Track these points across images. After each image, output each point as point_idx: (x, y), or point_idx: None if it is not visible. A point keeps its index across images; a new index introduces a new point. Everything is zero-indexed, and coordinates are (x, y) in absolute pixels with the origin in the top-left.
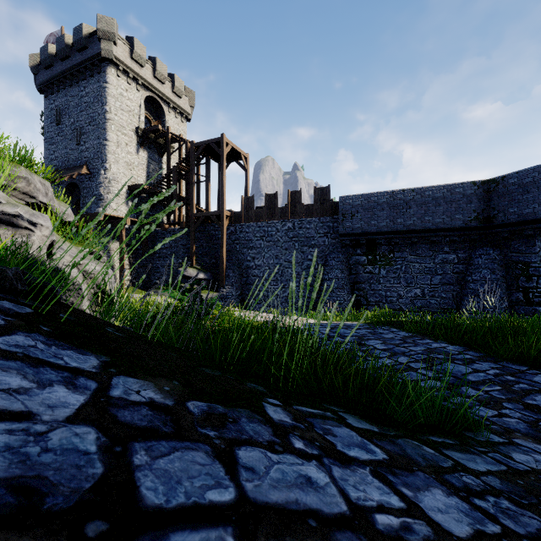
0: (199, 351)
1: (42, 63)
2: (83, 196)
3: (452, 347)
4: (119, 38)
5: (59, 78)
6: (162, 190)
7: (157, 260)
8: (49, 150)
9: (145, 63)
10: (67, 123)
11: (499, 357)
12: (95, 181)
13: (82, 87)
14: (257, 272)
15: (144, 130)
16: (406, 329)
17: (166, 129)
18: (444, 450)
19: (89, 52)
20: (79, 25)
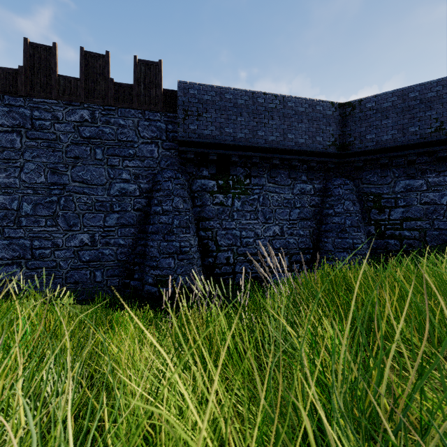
0: None
1: None
2: None
3: None
4: None
5: None
6: None
7: None
8: None
9: None
10: None
11: None
12: None
13: None
14: (3, 200)
15: None
16: None
17: None
18: None
19: None
20: None
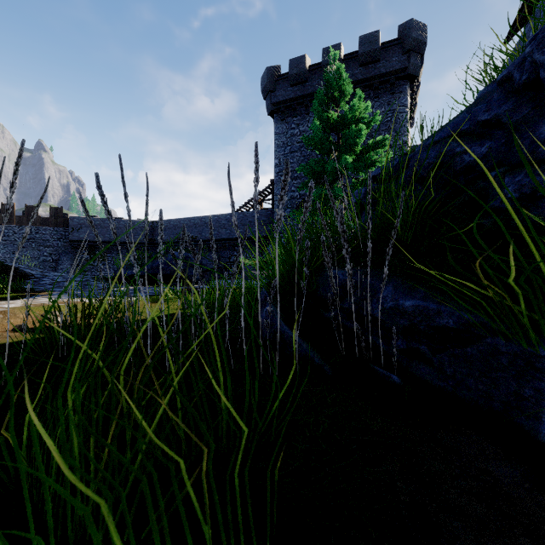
0: None
1: None
2: None
3: None
4: None
5: None
6: None
7: None
8: None
9: None
10: None
11: None
12: None
13: None
14: None
15: None
16: None
17: None
18: None
19: None
20: None
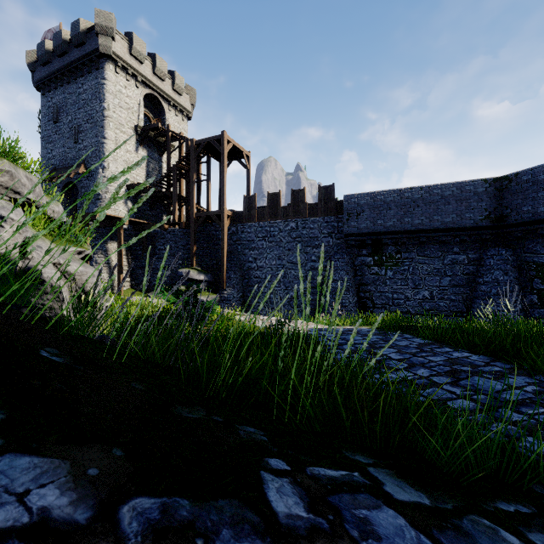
0: (182, 373)
1: (39, 60)
2: (81, 196)
3: (476, 356)
4: (118, 33)
5: (57, 75)
6: (162, 190)
7: (157, 261)
8: (46, 148)
9: (145, 60)
10: (64, 121)
11: (532, 370)
12: (93, 180)
13: (80, 84)
14: (259, 274)
15: (143, 128)
16: (420, 335)
17: (166, 127)
18: (528, 534)
19: (86, 48)
20: (76, 20)
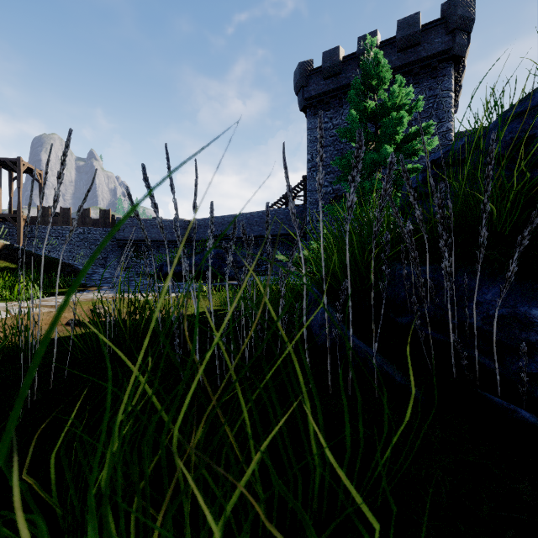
0: None
1: None
2: None
3: None
4: None
5: None
6: None
7: None
8: None
9: None
10: None
11: None
12: None
13: None
14: None
15: None
16: None
17: None
18: None
19: None
20: None
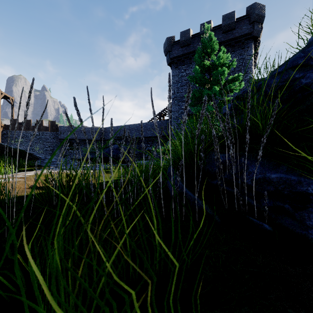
0: None
1: None
2: None
3: None
4: None
5: None
6: None
7: None
8: None
9: None
10: None
11: None
12: None
13: None
14: None
15: None
16: None
17: None
18: None
19: None
20: None
